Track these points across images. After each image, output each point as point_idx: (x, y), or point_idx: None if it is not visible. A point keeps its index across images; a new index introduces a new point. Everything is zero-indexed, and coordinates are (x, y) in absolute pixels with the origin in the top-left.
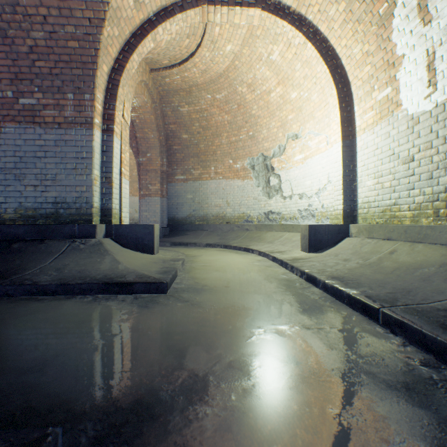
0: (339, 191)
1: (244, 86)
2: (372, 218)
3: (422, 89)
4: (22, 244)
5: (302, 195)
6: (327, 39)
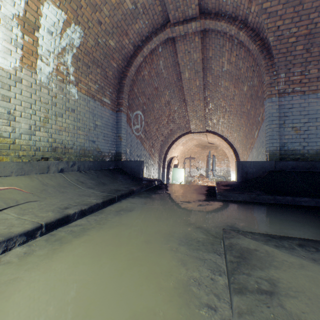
0: None
1: None
2: None
3: None
4: None
5: None
6: None
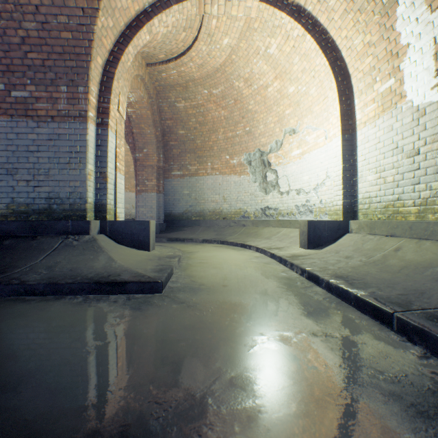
0: (338, 186)
1: (240, 81)
2: (374, 214)
3: (429, 79)
4: (14, 240)
5: (300, 190)
6: (327, 30)
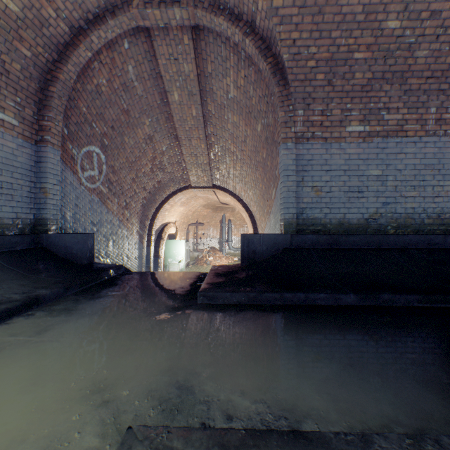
0: None
1: None
2: None
3: None
4: None
5: None
6: None
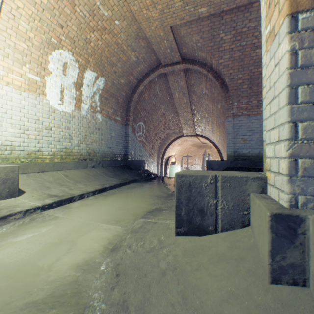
0: None
1: None
2: (18, 159)
3: (58, 99)
4: None
5: None
6: None
